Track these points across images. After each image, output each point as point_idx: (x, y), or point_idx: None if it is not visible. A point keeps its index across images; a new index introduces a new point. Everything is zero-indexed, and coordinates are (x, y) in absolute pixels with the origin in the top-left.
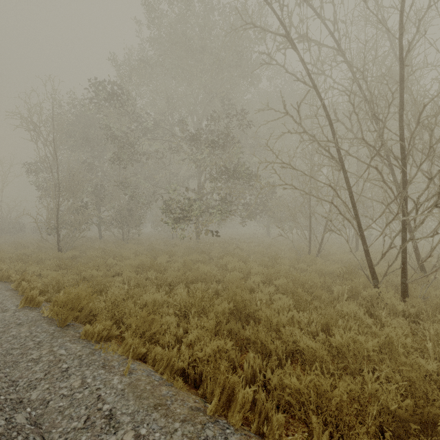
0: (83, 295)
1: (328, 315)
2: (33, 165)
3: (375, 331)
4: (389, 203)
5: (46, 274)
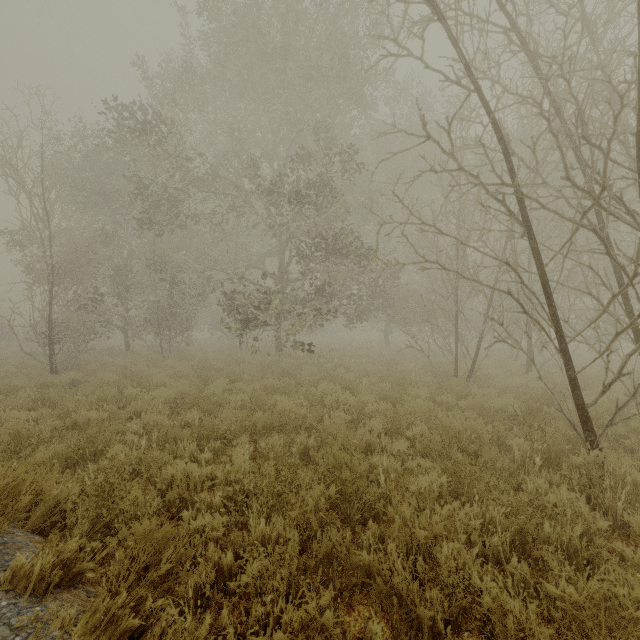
0: (26, 481)
1: (518, 507)
2: (18, 234)
3: (631, 559)
4: (616, 293)
5: (9, 417)
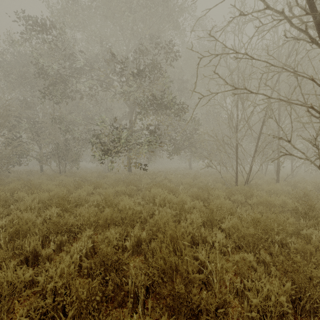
0: None
1: None
2: None
3: None
4: None
5: None
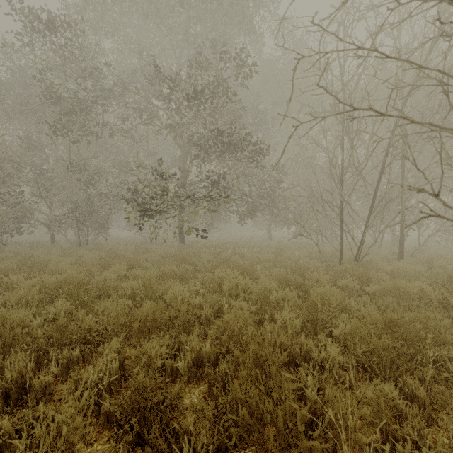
0: None
1: None
2: None
3: None
4: None
5: None
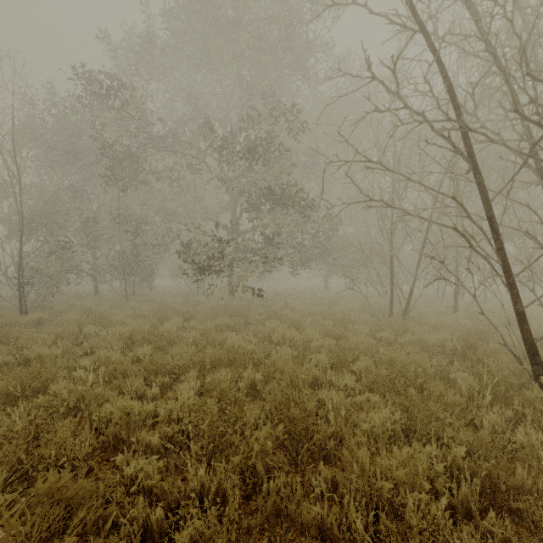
0: None
1: (479, 447)
2: None
3: None
4: None
5: None
